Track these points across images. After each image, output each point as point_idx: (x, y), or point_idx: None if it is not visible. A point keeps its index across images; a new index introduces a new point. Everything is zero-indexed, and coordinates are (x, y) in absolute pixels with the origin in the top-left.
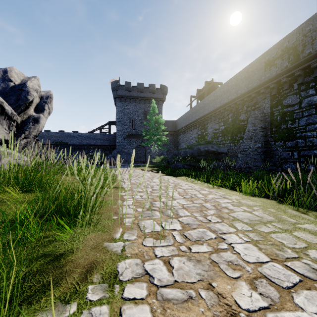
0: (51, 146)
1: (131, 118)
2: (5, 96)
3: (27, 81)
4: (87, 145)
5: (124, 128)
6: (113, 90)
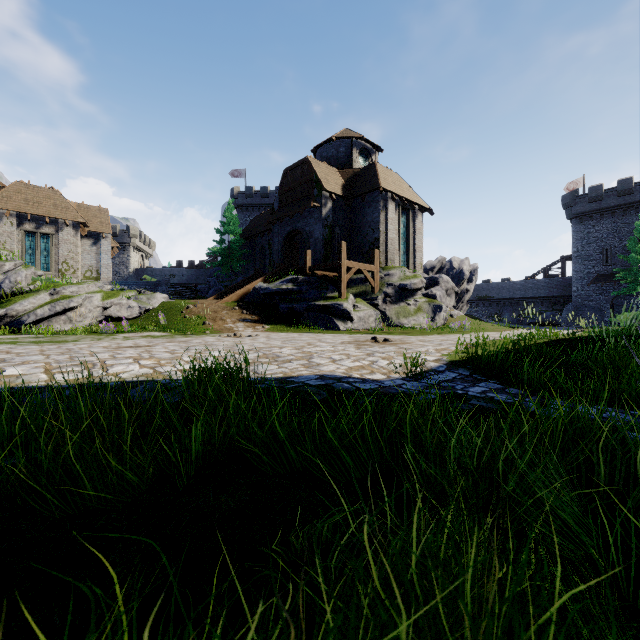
0: (473, 302)
1: (603, 247)
2: (452, 280)
3: (463, 266)
4: (522, 299)
5: (588, 265)
6: (565, 209)
